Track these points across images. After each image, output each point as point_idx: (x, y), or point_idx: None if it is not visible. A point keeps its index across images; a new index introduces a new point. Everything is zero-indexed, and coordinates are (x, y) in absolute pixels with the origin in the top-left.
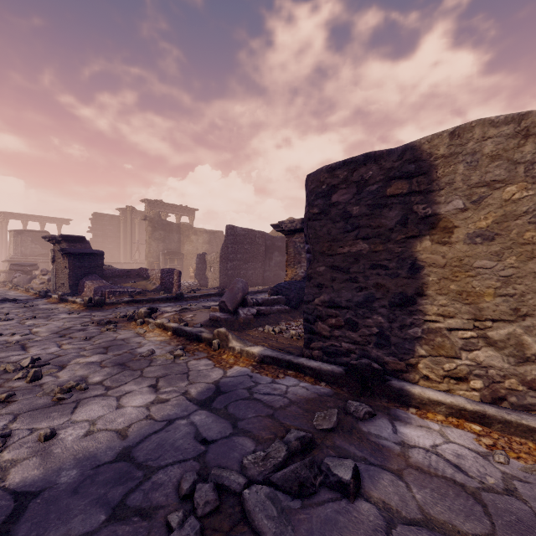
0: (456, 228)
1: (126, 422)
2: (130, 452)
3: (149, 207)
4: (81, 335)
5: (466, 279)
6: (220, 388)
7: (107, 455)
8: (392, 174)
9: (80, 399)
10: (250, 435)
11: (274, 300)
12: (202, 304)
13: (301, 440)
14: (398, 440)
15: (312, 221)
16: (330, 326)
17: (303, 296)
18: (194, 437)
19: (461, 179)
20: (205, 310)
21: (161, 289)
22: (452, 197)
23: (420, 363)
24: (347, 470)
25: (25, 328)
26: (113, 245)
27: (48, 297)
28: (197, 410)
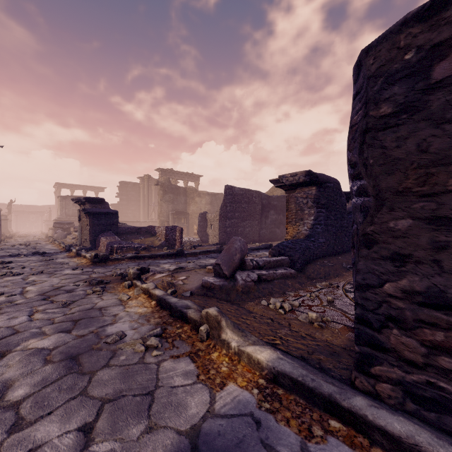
0: None
1: None
2: None
3: (162, 175)
4: (64, 298)
5: None
6: None
7: None
8: None
9: None
10: None
11: (276, 262)
12: (200, 261)
13: None
14: None
15: (376, 132)
16: (427, 344)
17: (309, 256)
18: None
19: None
20: (200, 270)
21: (165, 245)
22: None
23: None
24: None
25: (20, 286)
26: (135, 207)
27: (70, 251)
28: None
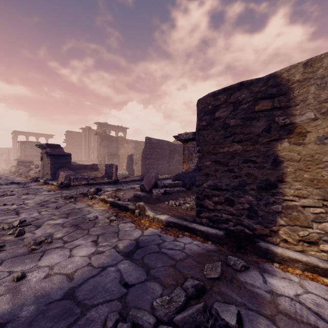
0: (309, 132)
1: (73, 268)
2: (73, 292)
3: (99, 127)
4: (54, 205)
5: (317, 170)
6: (139, 243)
7: (57, 294)
8: (259, 96)
9: (46, 249)
10: (159, 280)
11: (175, 184)
12: (130, 186)
13: (196, 288)
14: (268, 289)
15: (202, 130)
16: (214, 202)
17: (194, 181)
18: (119, 281)
19: (313, 97)
20: (131, 190)
21: (105, 176)
22: (305, 110)
23: (280, 230)
24: (232, 315)
25: (20, 200)
26: (78, 150)
27: (38, 181)
28: (122, 260)
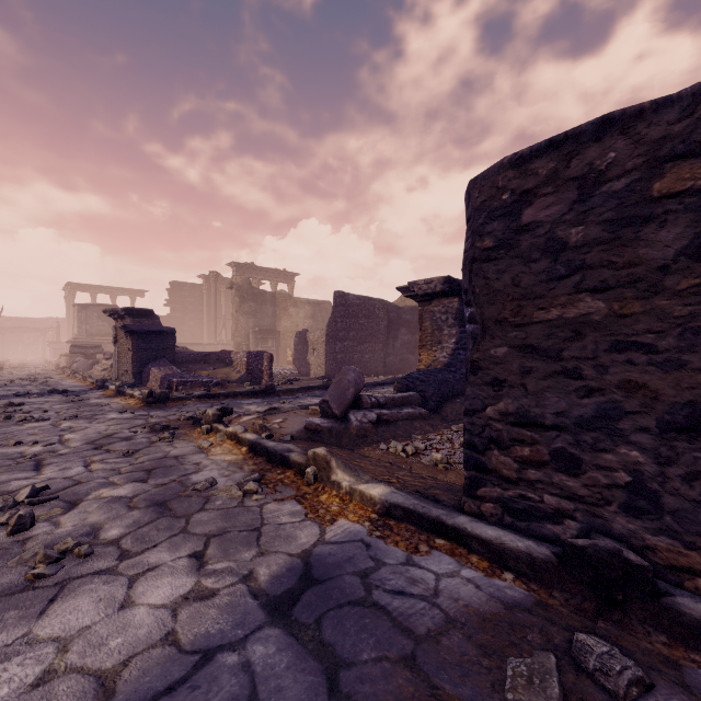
0: None
1: (123, 650)
2: None
3: (237, 272)
4: (123, 447)
5: None
6: (312, 568)
7: None
8: (666, 151)
9: (71, 577)
10: None
11: (403, 398)
12: (299, 401)
13: None
14: None
15: (481, 263)
16: (518, 460)
17: (447, 392)
18: None
19: None
20: (301, 411)
21: (247, 379)
22: None
23: None
24: None
25: (55, 434)
26: (194, 322)
27: (106, 388)
28: (262, 627)
